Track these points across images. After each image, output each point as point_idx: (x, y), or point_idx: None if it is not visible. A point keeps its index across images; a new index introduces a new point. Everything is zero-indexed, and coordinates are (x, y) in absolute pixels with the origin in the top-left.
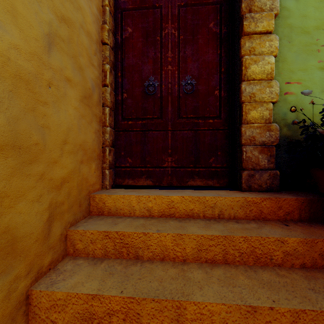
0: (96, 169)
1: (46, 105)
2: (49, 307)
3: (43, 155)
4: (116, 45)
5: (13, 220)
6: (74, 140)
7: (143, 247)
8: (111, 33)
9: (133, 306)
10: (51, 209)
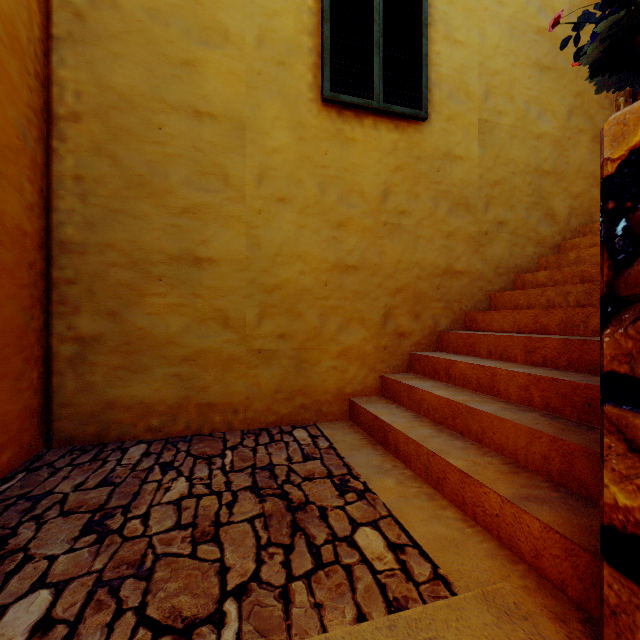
0: None
1: (567, 151)
2: (570, 248)
3: (566, 178)
4: None
5: (553, 206)
6: (585, 170)
7: None
8: None
9: None
10: (570, 210)
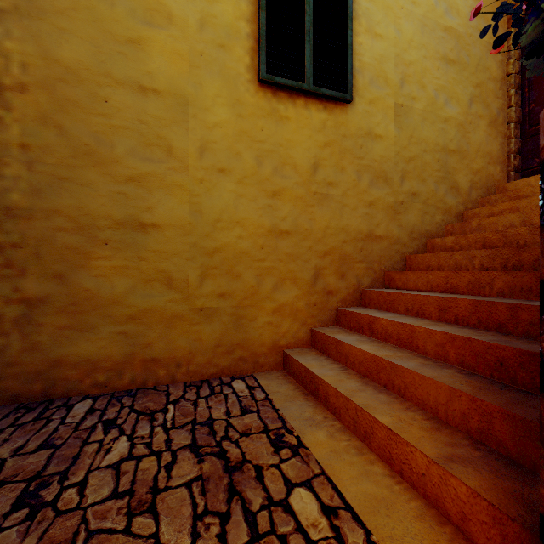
0: (501, 171)
1: (469, 133)
2: (472, 216)
3: (468, 156)
4: (522, 67)
5: (458, 180)
6: (483, 150)
7: (531, 195)
8: (516, 62)
9: (514, 205)
10: (471, 183)
